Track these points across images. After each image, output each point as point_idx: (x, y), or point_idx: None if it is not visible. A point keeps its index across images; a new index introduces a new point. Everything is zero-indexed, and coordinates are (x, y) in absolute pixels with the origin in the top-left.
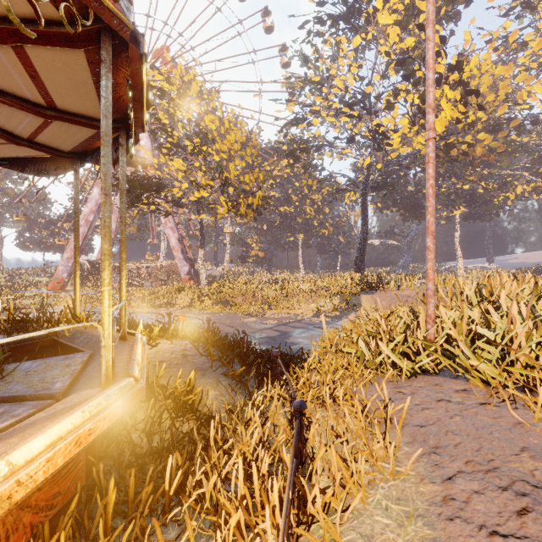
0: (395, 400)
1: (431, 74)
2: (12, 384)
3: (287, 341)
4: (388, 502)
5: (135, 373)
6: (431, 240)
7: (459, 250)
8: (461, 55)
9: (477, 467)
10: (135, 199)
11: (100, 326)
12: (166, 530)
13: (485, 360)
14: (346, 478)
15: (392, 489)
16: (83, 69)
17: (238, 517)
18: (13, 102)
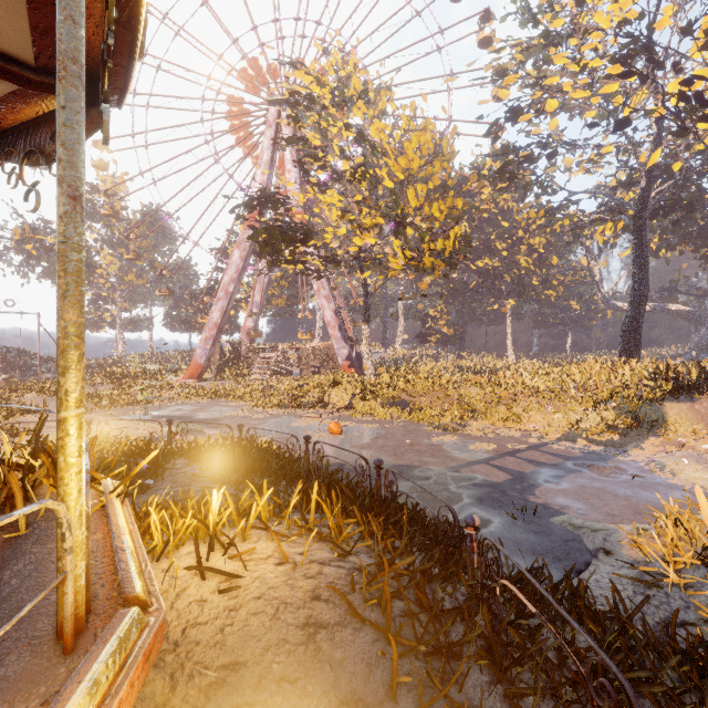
0: None
1: None
2: None
3: (533, 501)
4: None
5: None
6: None
7: None
8: None
9: None
10: (277, 257)
11: None
12: None
13: None
14: None
15: None
16: None
17: None
18: None
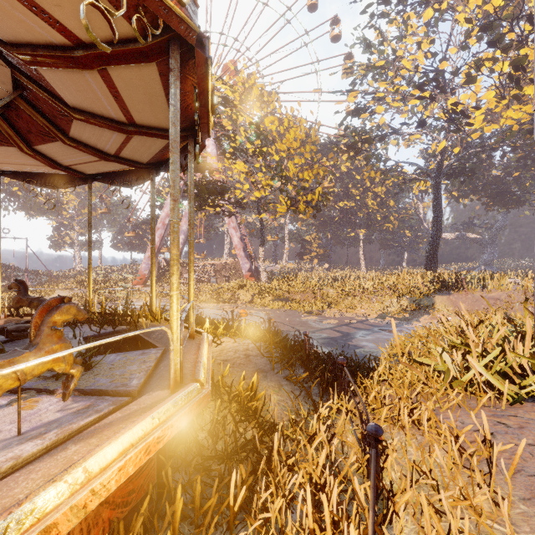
0: (495, 433)
1: None
2: (99, 376)
3: (350, 344)
4: None
5: (201, 378)
6: None
7: None
8: None
9: None
10: (202, 202)
11: (169, 330)
12: None
13: None
14: None
15: None
16: (156, 82)
17: None
18: (102, 122)
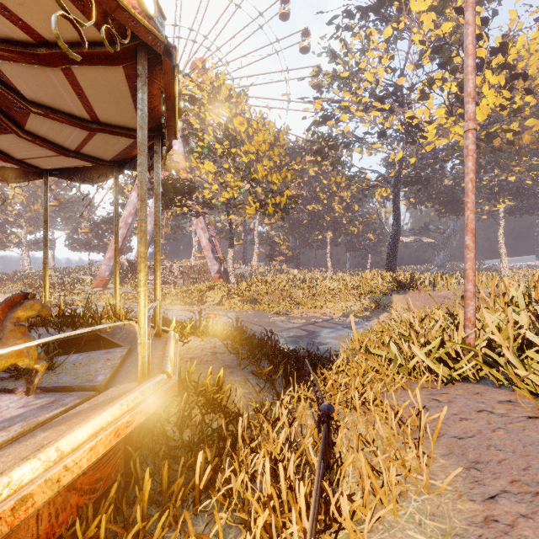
0: (429, 407)
1: (470, 61)
2: (61, 374)
3: (315, 341)
4: (421, 517)
5: (168, 370)
6: (470, 239)
7: (503, 247)
8: (505, 36)
9: (524, 487)
10: (168, 201)
11: (136, 324)
12: (196, 522)
13: (534, 369)
14: (376, 488)
15: (426, 503)
16: (122, 83)
17: (265, 518)
18: (63, 118)
